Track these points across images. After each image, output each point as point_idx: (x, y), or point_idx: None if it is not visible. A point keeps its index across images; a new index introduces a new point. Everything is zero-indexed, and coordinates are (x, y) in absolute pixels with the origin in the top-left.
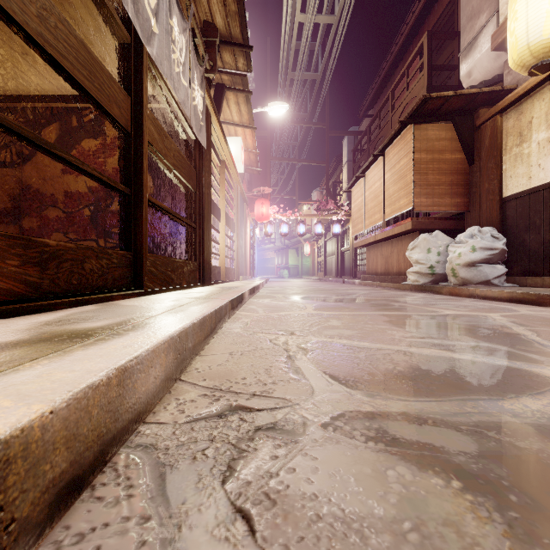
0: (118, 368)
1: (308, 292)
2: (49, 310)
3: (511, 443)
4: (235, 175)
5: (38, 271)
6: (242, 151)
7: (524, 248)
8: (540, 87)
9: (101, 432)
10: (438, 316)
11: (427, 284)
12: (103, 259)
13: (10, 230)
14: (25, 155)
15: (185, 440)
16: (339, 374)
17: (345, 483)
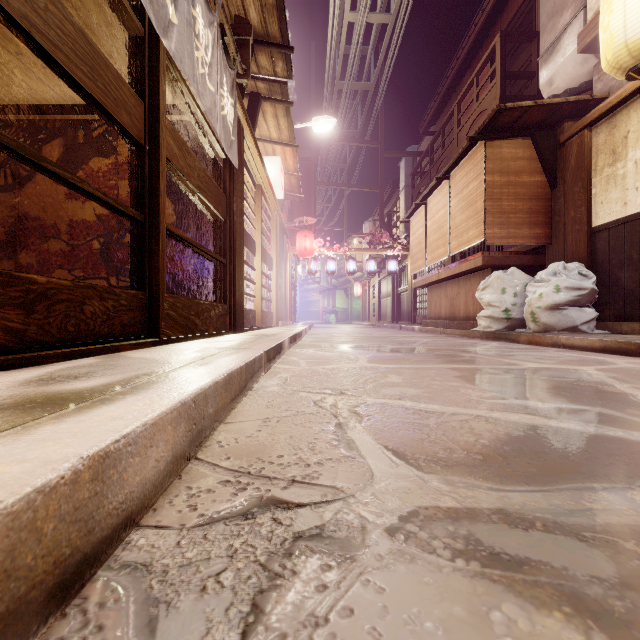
0: (93, 454)
1: (360, 340)
2: (34, 364)
3: None
4: (273, 202)
5: (21, 314)
6: (282, 174)
7: (618, 288)
8: (637, 95)
9: (62, 555)
10: (520, 370)
11: (501, 330)
12: (109, 300)
13: (4, 267)
14: (22, 176)
15: (192, 556)
16: (405, 449)
17: (429, 637)
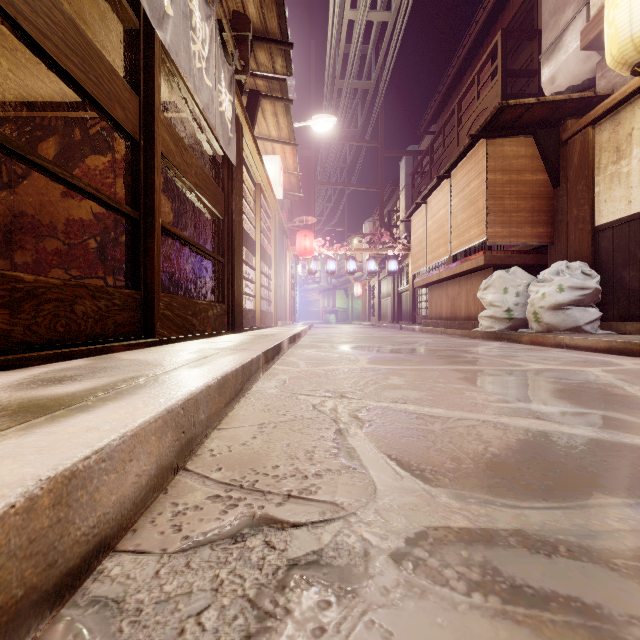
0: (55, 475)
1: (360, 341)
2: (19, 367)
3: None
4: (273, 201)
5: (7, 314)
6: (281, 173)
7: (622, 288)
8: None
9: (12, 598)
10: (525, 372)
11: (503, 330)
12: (101, 299)
13: None
14: (17, 174)
15: (172, 590)
16: (409, 459)
17: None
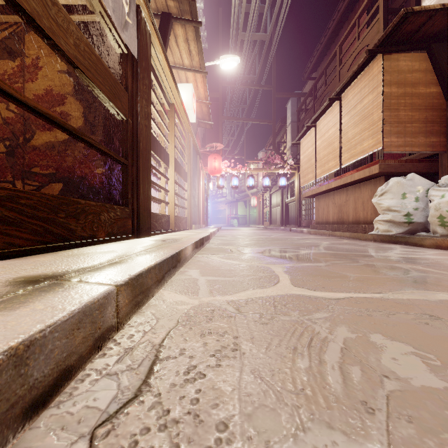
0: None
1: (264, 243)
2: None
3: None
4: (187, 124)
5: None
6: (194, 99)
7: None
8: None
9: None
10: None
11: (401, 234)
12: None
13: None
14: None
15: None
16: None
17: None
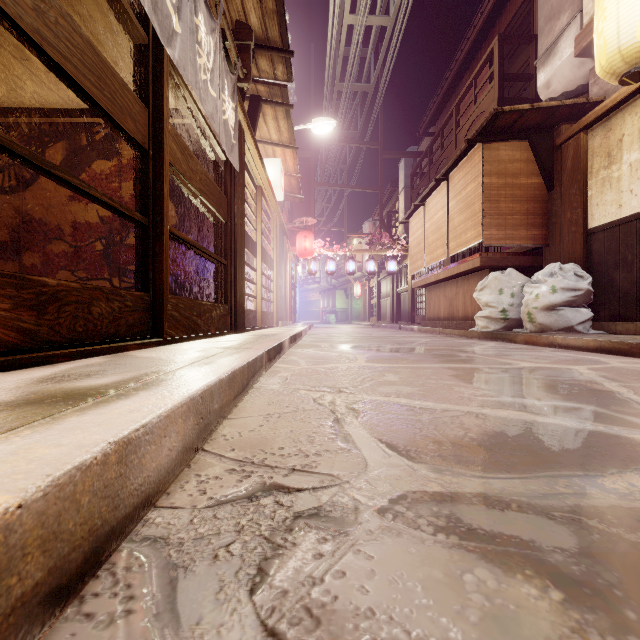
0: (118, 440)
1: (359, 340)
2: (47, 363)
3: (620, 536)
4: (274, 203)
5: (34, 316)
6: (282, 175)
7: (613, 289)
8: (632, 98)
9: (95, 525)
10: (514, 369)
11: (499, 330)
12: (115, 301)
13: (8, 268)
14: (26, 179)
15: (204, 531)
16: (397, 442)
17: (409, 593)
